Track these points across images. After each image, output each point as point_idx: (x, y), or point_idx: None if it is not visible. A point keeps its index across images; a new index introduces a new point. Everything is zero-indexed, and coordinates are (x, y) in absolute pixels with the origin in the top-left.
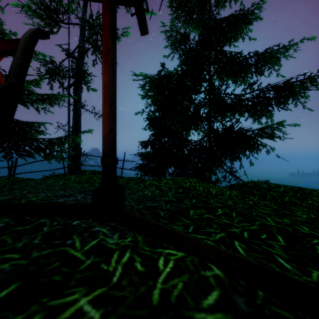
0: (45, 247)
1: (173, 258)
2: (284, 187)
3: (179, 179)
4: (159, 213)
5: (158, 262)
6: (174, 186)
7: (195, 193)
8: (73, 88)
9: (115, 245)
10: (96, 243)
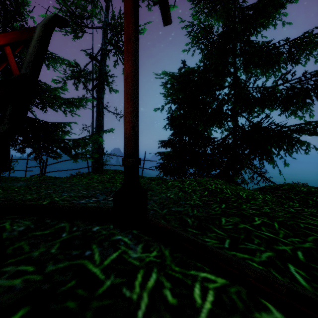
0: (61, 258)
1: (212, 287)
2: None
3: (203, 180)
4: (185, 219)
5: (193, 292)
6: (198, 187)
7: (222, 196)
8: (96, 90)
9: (139, 261)
10: (117, 257)
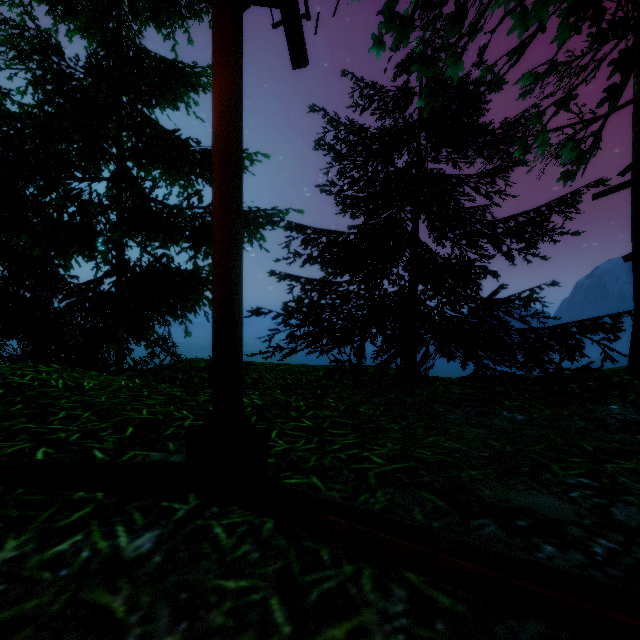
0: None
1: None
2: None
3: (7, 369)
4: None
5: None
6: None
7: (37, 392)
8: None
9: None
10: None
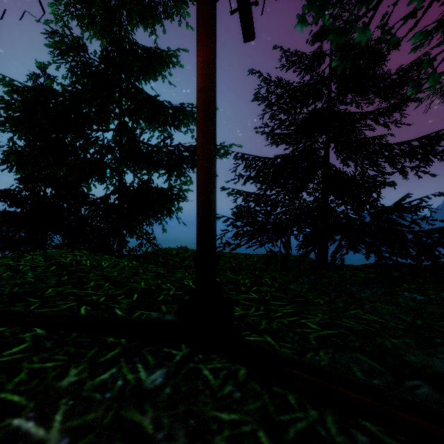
0: None
1: None
2: (191, 252)
3: (56, 253)
4: None
5: None
6: (43, 263)
7: (75, 268)
8: None
9: None
10: None
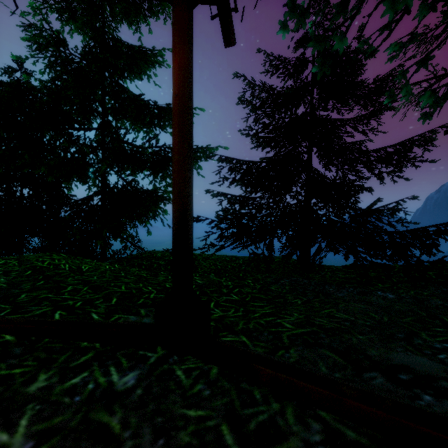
0: None
1: None
2: None
3: (33, 257)
4: None
5: None
6: (18, 267)
7: (52, 273)
8: None
9: None
10: None
